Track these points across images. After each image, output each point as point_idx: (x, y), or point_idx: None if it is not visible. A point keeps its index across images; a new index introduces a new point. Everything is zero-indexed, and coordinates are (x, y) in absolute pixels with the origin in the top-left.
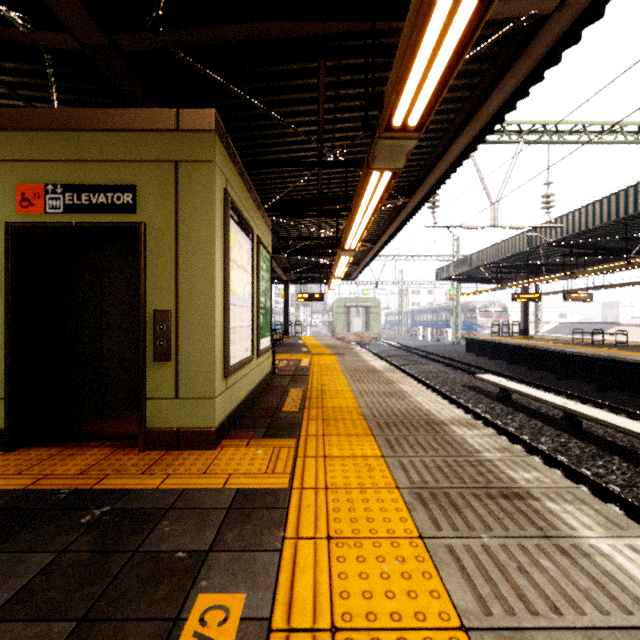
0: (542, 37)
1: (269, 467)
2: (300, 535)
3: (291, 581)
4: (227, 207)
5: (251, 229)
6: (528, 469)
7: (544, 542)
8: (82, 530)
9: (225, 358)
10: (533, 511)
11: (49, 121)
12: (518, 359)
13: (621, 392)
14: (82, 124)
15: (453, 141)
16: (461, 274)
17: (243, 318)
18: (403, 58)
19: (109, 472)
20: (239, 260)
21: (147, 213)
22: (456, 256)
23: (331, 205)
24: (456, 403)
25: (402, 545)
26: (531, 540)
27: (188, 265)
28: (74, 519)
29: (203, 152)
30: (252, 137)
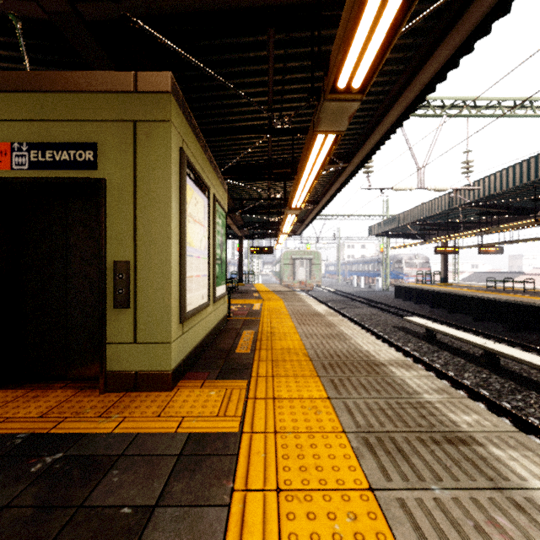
0: (474, 9)
1: (221, 409)
2: (249, 486)
3: None
4: (183, 165)
5: (207, 187)
6: (467, 411)
7: (496, 495)
8: (30, 480)
9: (181, 305)
10: (479, 458)
11: (15, 83)
12: (440, 303)
13: (531, 332)
14: (46, 86)
15: (388, 110)
16: (390, 231)
17: (199, 268)
18: (350, 14)
19: (68, 415)
20: (195, 215)
21: (107, 169)
22: (386, 215)
23: (279, 169)
24: (388, 342)
25: (353, 498)
26: (483, 492)
27: (146, 218)
28: (24, 467)
29: (160, 112)
30: (209, 107)
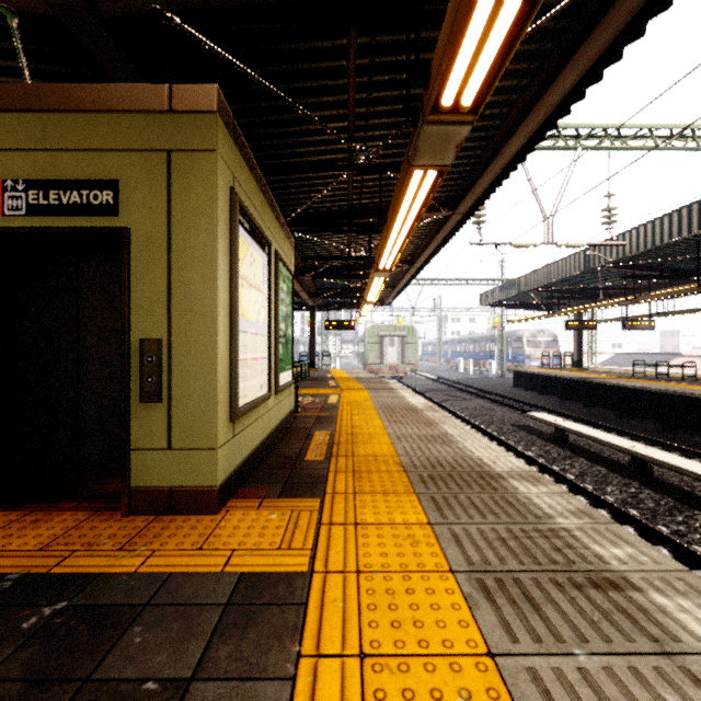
0: (624, 2)
1: (284, 539)
2: (322, 650)
3: None
4: (234, 210)
5: (267, 241)
6: (617, 542)
7: (665, 663)
8: (20, 642)
9: (232, 398)
10: (638, 609)
11: (8, 99)
12: (572, 394)
13: (692, 432)
14: (50, 103)
15: (507, 140)
16: (507, 299)
17: (257, 348)
18: (460, 1)
19: (77, 547)
20: (251, 277)
21: (132, 216)
22: (501, 280)
23: (363, 218)
24: (505, 445)
25: (465, 668)
26: (646, 659)
27: (184, 281)
28: (13, 623)
29: (202, 139)
30: (270, 135)
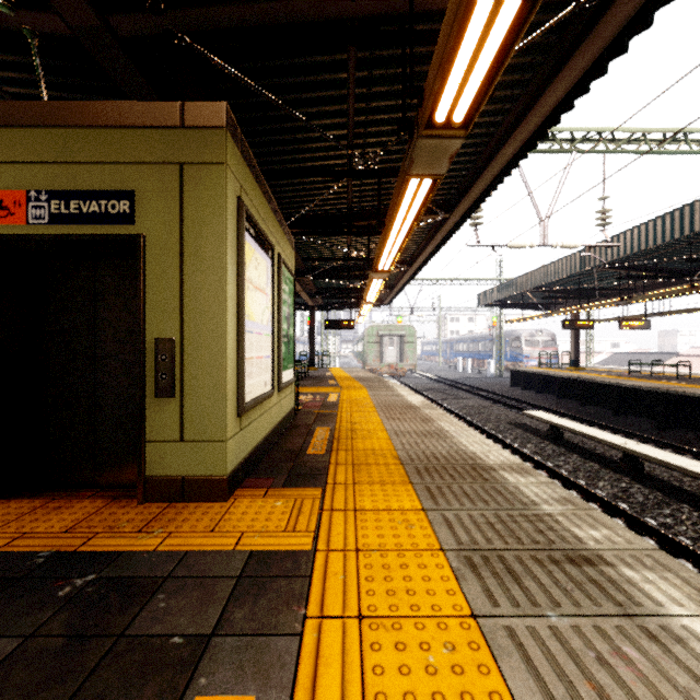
0: (607, 21)
1: (289, 523)
2: (325, 613)
3: (313, 678)
4: (241, 218)
5: (271, 245)
6: (596, 526)
7: (626, 622)
8: (58, 606)
9: (239, 394)
10: (608, 580)
11: (32, 116)
12: (569, 393)
13: (685, 430)
14: (71, 119)
15: (501, 147)
16: (505, 299)
17: (261, 347)
18: (449, 34)
19: (99, 530)
20: (256, 280)
21: (147, 224)
22: (499, 280)
23: (362, 221)
24: (502, 442)
25: (451, 627)
26: (609, 620)
27: (195, 285)
28: (50, 591)
29: (213, 152)
30: (273, 142)
